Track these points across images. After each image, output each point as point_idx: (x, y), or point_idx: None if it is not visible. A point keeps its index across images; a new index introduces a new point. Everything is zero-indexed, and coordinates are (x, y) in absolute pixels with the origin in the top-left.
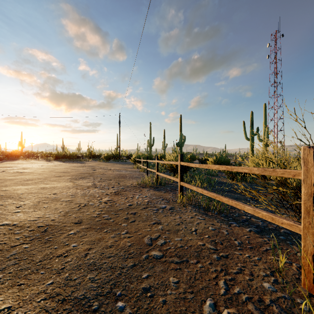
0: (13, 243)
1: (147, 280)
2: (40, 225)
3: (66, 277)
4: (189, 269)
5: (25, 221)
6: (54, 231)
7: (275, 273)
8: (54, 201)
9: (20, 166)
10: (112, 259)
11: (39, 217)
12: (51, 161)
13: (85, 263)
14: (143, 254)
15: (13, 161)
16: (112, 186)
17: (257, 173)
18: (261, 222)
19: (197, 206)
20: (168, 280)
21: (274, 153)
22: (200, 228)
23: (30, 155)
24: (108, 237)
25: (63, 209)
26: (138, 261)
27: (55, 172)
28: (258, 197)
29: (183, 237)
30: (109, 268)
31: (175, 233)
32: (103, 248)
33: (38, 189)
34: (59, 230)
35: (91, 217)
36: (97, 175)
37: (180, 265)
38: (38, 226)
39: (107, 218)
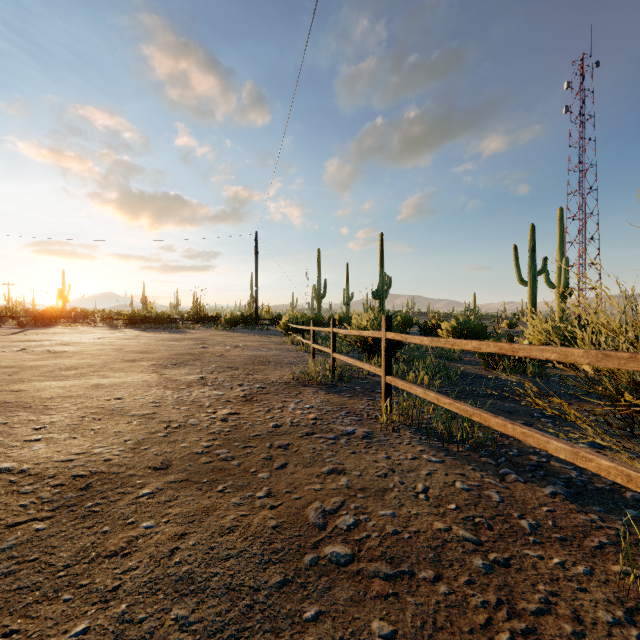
0: (14, 518)
1: (317, 627)
2: (78, 474)
3: (121, 614)
4: (418, 598)
5: (48, 463)
6: (106, 488)
7: (637, 616)
8: (116, 417)
9: (57, 339)
10: (233, 564)
11: (79, 452)
12: (120, 328)
13: (169, 575)
14: (305, 553)
15: (45, 329)
16: (238, 382)
17: (585, 362)
18: (575, 470)
19: (425, 430)
20: (368, 629)
21: (618, 314)
22: (435, 485)
23: (79, 317)
24: (226, 504)
25: (132, 434)
26: (294, 572)
27: (124, 353)
28: (558, 411)
29: (397, 509)
30: (224, 589)
31: (378, 496)
32: (214, 533)
33: (85, 389)
34: (119, 485)
35: (191, 455)
36: (210, 358)
37: (395, 585)
38: (73, 475)
39: (226, 456)
